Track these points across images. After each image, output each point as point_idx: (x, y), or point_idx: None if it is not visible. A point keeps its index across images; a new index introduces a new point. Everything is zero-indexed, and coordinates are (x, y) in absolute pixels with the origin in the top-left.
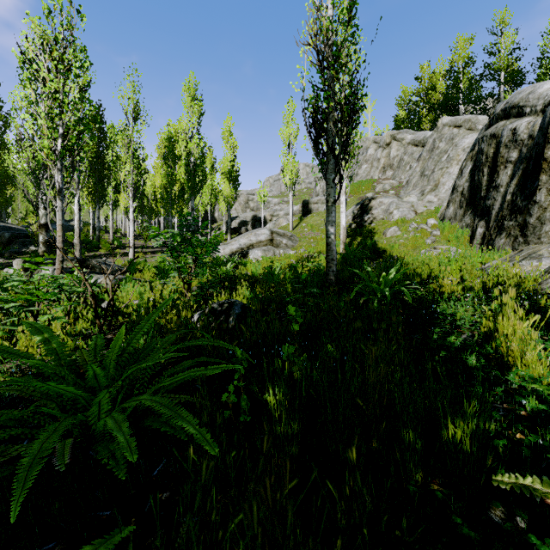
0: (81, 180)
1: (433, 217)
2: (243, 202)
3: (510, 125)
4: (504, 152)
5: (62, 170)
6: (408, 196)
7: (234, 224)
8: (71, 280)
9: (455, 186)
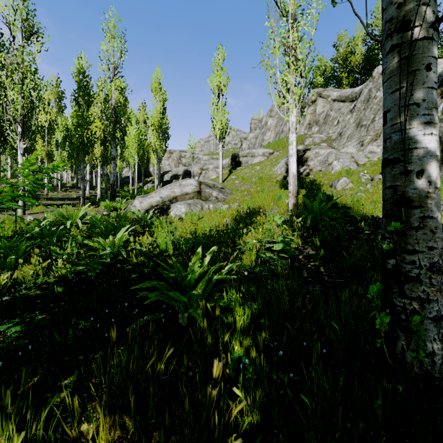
0: None
1: None
2: (176, 158)
3: None
4: None
5: None
6: (345, 147)
7: (166, 178)
8: None
9: None
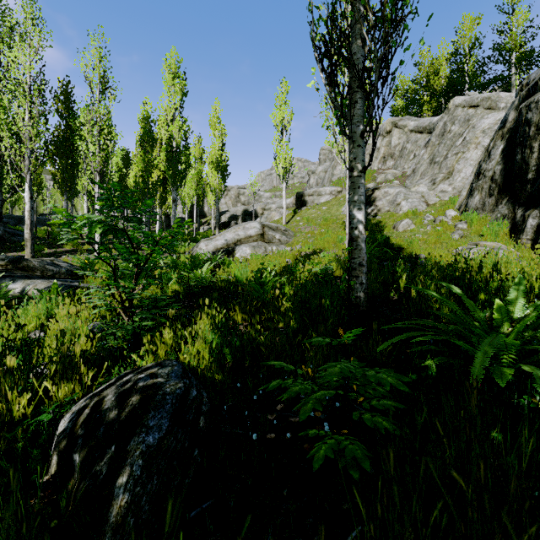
0: (31, 162)
1: (450, 209)
2: (234, 196)
3: None
4: None
5: None
6: (417, 185)
7: (223, 219)
8: None
9: (480, 171)
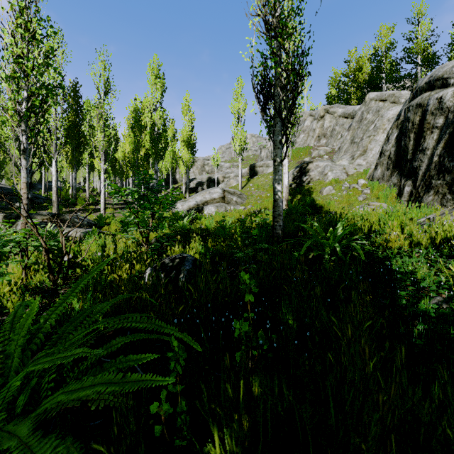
0: (58, 146)
1: (363, 178)
2: (200, 166)
3: (435, 95)
4: (430, 119)
5: (27, 131)
6: (340, 160)
7: (192, 185)
8: (20, 236)
9: (382, 151)
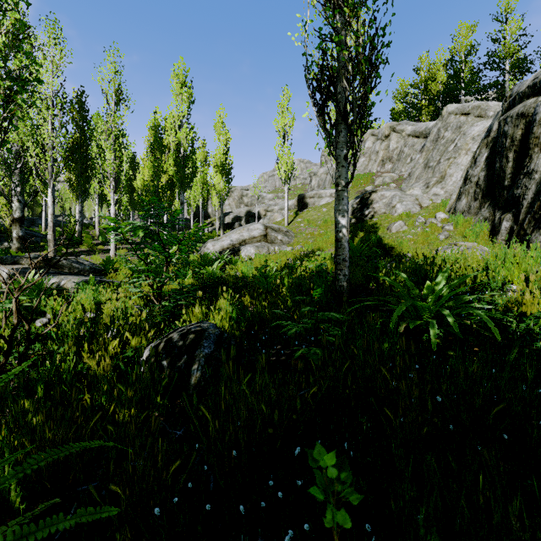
0: (54, 169)
1: (441, 211)
2: (237, 197)
3: None
4: (539, 132)
5: None
6: (411, 189)
7: (227, 220)
8: None
9: (467, 177)
